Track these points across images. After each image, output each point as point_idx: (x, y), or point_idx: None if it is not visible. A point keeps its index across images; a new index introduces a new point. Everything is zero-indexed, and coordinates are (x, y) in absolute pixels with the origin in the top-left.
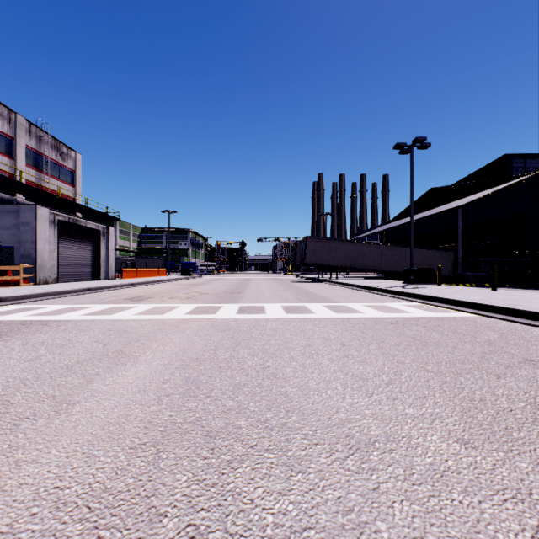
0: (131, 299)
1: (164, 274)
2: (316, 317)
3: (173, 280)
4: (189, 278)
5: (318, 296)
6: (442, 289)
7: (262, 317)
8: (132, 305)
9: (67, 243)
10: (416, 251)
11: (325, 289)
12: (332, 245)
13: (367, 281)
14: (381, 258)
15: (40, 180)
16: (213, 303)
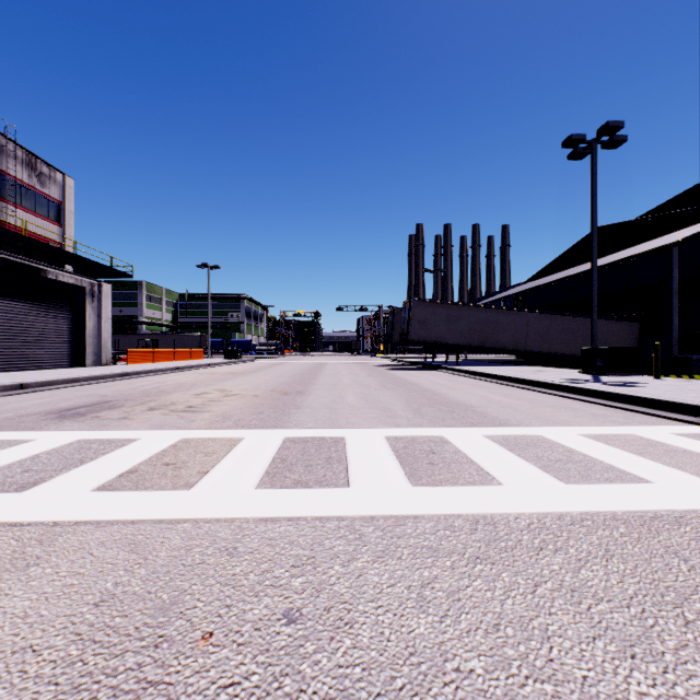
0: (65, 412)
1: (200, 357)
2: (524, 516)
3: (206, 365)
4: (234, 362)
5: (454, 404)
6: (690, 387)
7: (336, 515)
8: (27, 434)
9: (20, 307)
10: (581, 321)
11: (452, 384)
12: (450, 312)
13: (513, 369)
14: (526, 333)
15: (1, 213)
16: (226, 427)
